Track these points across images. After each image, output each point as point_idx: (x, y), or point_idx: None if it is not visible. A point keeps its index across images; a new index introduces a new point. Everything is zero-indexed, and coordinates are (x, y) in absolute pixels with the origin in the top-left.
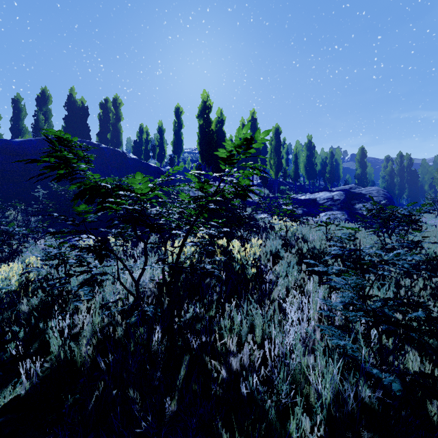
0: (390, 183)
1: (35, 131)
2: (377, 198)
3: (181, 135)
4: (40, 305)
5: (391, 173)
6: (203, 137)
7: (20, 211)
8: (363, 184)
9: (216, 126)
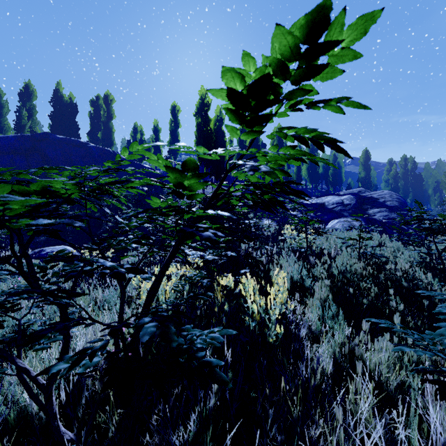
0: (394, 186)
1: (17, 129)
2: (391, 203)
3: (177, 135)
4: None
5: (395, 176)
6: (201, 136)
7: None
8: (367, 188)
9: (215, 125)
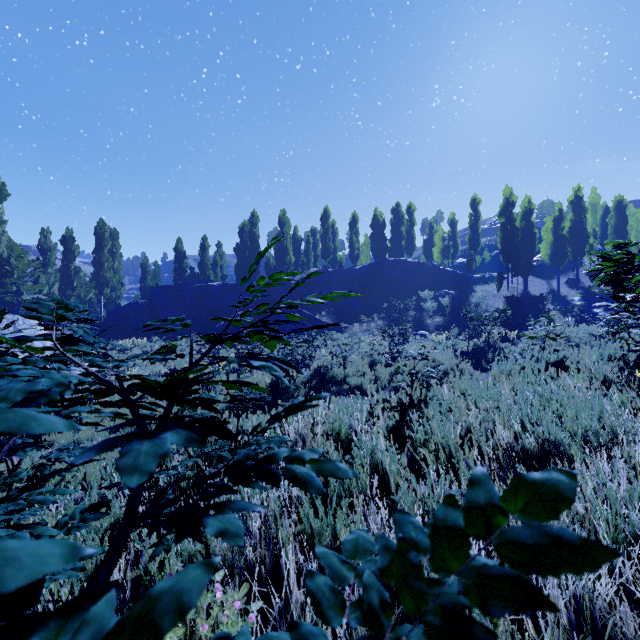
0: None
1: (351, 251)
2: None
3: (477, 229)
4: (449, 345)
5: None
6: (505, 236)
7: (378, 317)
8: None
9: (522, 218)
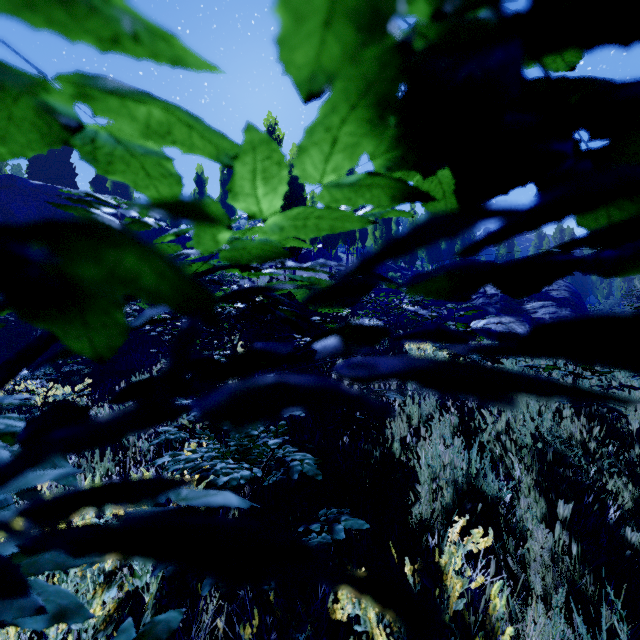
0: None
1: None
2: (559, 293)
3: None
4: None
5: None
6: None
7: None
8: None
9: (289, 173)
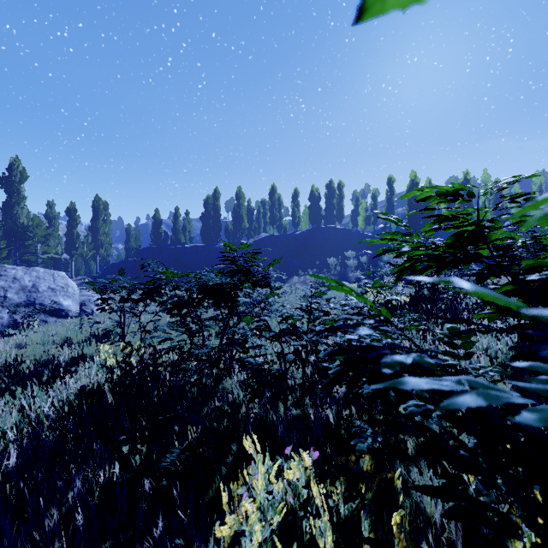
0: None
1: (293, 219)
2: None
3: (392, 202)
4: (359, 291)
5: None
6: (411, 209)
7: (312, 272)
8: None
9: None
